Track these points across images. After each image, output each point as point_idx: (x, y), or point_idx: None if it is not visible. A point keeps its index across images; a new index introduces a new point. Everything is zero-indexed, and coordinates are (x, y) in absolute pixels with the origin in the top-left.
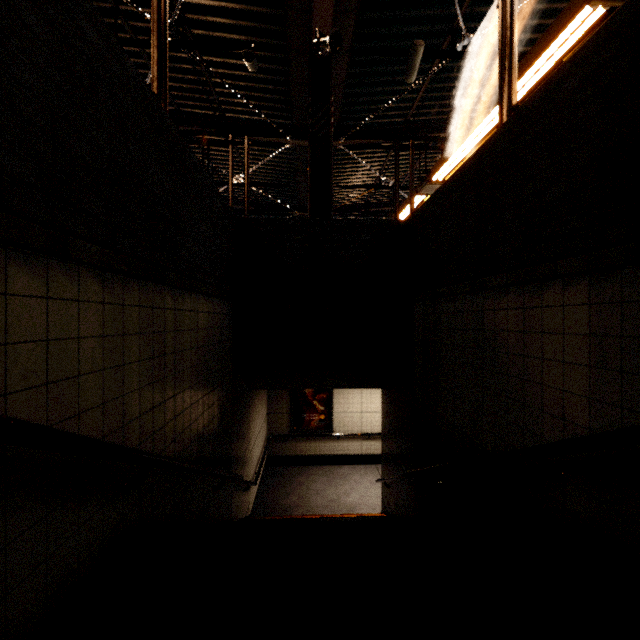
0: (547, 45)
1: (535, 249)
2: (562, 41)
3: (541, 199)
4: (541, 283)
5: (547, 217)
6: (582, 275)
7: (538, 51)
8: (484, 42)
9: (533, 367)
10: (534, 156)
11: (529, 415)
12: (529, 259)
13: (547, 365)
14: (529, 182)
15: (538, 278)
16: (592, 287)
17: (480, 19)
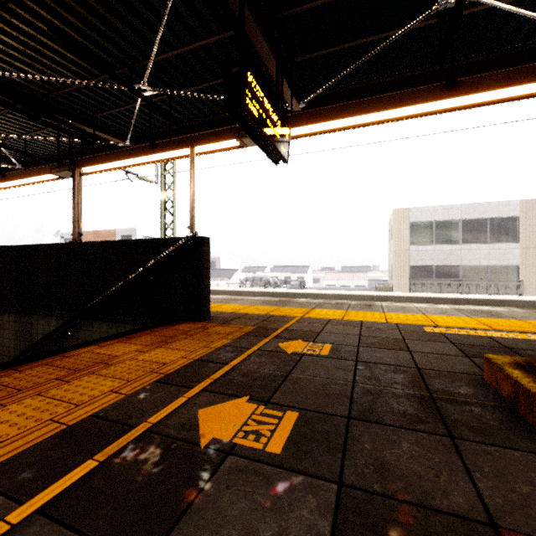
0: (36, 176)
1: (2, 300)
2: (44, 177)
3: (3, 284)
4: (3, 312)
5: (5, 291)
6: (13, 313)
7: (32, 175)
8: (6, 131)
9: (1, 341)
10: (1, 268)
11: (0, 358)
12: (0, 303)
13: (5, 340)
14: (0, 276)
15: (2, 311)
16: (15, 317)
17: (0, 123)
